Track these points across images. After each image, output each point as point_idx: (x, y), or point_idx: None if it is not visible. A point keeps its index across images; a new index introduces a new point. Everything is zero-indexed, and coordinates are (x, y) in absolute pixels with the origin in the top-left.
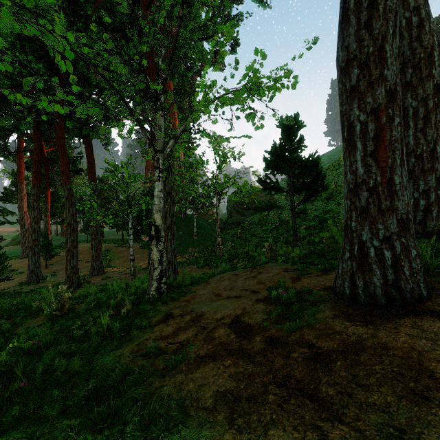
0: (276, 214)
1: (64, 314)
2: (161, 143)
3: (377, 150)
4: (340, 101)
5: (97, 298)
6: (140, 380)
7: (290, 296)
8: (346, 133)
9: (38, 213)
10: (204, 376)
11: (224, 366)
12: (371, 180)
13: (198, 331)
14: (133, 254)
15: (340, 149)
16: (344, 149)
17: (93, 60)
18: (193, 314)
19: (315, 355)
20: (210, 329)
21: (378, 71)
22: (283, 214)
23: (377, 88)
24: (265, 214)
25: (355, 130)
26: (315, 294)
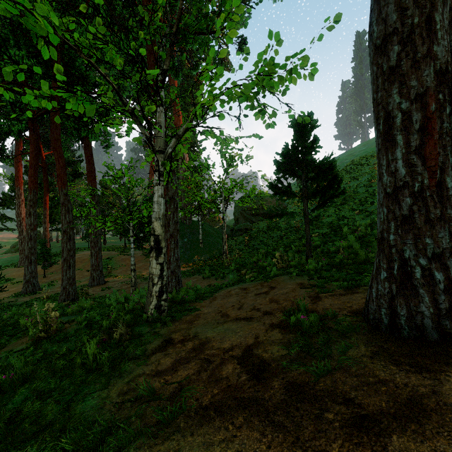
0: (286, 220)
1: (51, 336)
2: (162, 142)
3: (424, 145)
4: (374, 87)
5: (89, 317)
6: (125, 442)
7: (312, 323)
8: (383, 125)
9: (35, 220)
10: (208, 441)
11: (234, 427)
12: (416, 183)
13: (201, 365)
14: (134, 263)
15: (352, 152)
16: (379, 145)
17: (84, 49)
18: (196, 341)
19: (358, 419)
20: (216, 364)
21: (425, 47)
22: (293, 221)
23: (424, 68)
24: (274, 220)
25: (395, 122)
26: (342, 320)
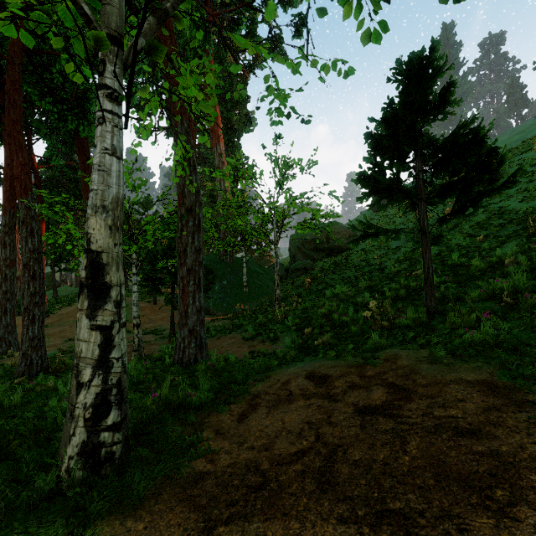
0: (361, 255)
1: None
2: (115, 16)
3: None
4: None
5: None
6: None
7: None
8: None
9: (12, 252)
10: None
11: None
12: None
13: None
14: (138, 315)
15: None
16: None
17: None
18: None
19: None
20: None
21: None
22: (372, 256)
23: None
24: (344, 256)
25: None
26: None
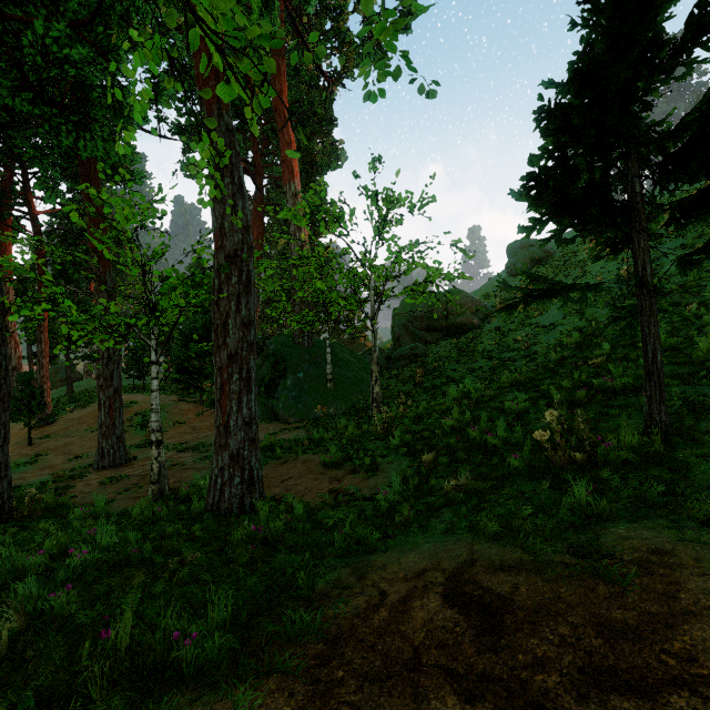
0: (496, 336)
1: None
2: None
3: None
4: None
5: None
6: None
7: None
8: None
9: None
10: None
11: None
12: None
13: None
14: (159, 427)
15: None
16: None
17: None
18: None
19: None
20: None
21: None
22: (512, 337)
23: None
24: (471, 337)
25: None
26: None
